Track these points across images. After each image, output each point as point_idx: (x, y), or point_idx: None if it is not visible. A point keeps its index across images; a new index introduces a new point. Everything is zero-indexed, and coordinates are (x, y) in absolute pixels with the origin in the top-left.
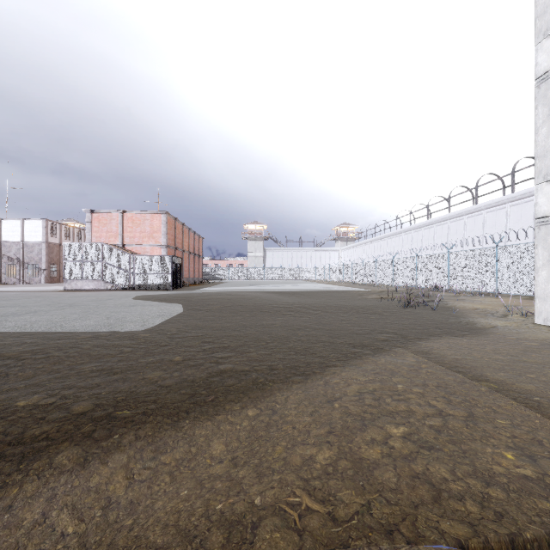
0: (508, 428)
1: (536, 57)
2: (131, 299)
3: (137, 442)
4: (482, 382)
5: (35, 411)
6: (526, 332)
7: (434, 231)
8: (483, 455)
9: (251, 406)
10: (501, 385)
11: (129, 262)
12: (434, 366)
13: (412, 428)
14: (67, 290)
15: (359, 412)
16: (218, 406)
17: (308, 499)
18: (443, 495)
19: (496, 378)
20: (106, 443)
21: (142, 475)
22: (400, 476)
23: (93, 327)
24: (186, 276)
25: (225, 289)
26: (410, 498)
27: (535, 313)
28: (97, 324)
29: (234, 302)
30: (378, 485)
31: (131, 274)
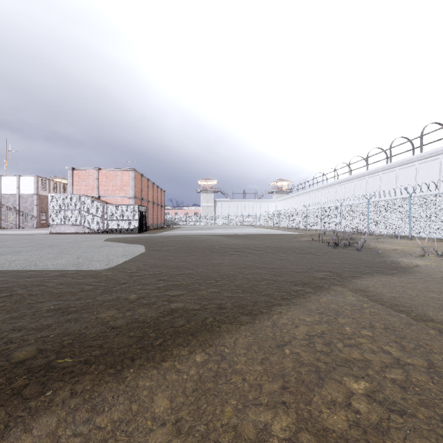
0: None
1: None
2: (102, 241)
3: (71, 399)
4: (428, 324)
5: None
6: None
7: (354, 185)
8: None
9: (199, 350)
10: None
11: (103, 210)
12: (375, 305)
13: (373, 383)
14: (52, 233)
15: (312, 361)
16: (166, 350)
17: None
18: None
19: (440, 319)
20: (36, 403)
21: None
22: None
23: (63, 266)
24: (150, 222)
25: (182, 232)
26: None
27: None
28: (67, 263)
29: (188, 244)
30: None
31: (105, 220)
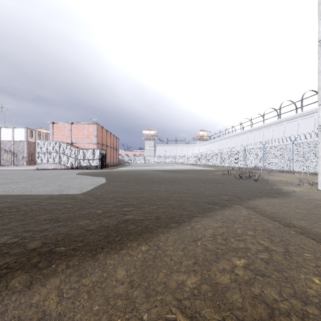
0: (312, 260)
1: (319, 27)
2: (75, 174)
3: (67, 269)
4: (291, 228)
5: (3, 247)
6: (313, 194)
7: (255, 134)
8: (299, 281)
9: (144, 243)
10: (303, 229)
11: (75, 153)
12: (259, 217)
13: (249, 260)
14: (38, 169)
15: (214, 249)
16: (123, 243)
17: (180, 316)
18: (275, 312)
19: (299, 225)
20: (46, 271)
21: (68, 294)
22: (244, 297)
23: (50, 192)
24: (108, 161)
25: (131, 168)
26: (252, 315)
27: (318, 183)
28: (52, 190)
29: (136, 176)
30: (229, 305)
31: (76, 160)
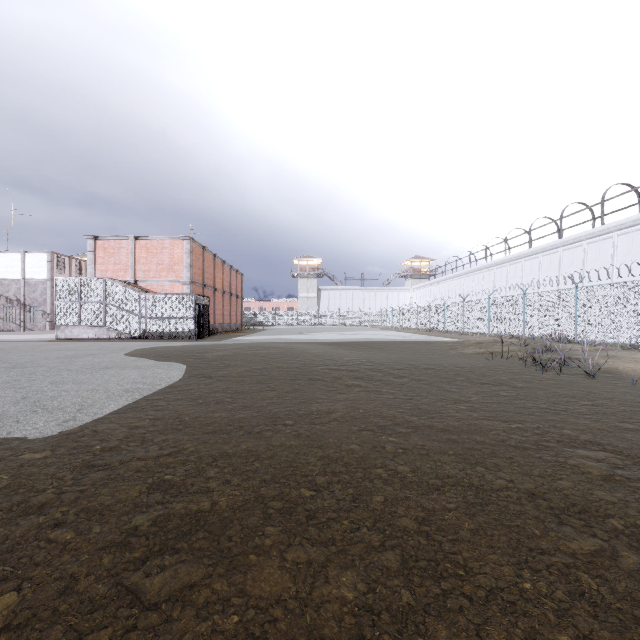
0: None
1: None
2: (120, 355)
3: None
4: None
5: None
6: None
7: (539, 263)
8: None
9: None
10: None
11: (139, 303)
12: None
13: None
14: (60, 339)
15: None
16: None
17: None
18: None
19: None
20: None
21: None
22: None
23: None
24: (218, 321)
25: (266, 338)
26: None
27: None
28: None
29: (269, 362)
30: None
31: (143, 319)
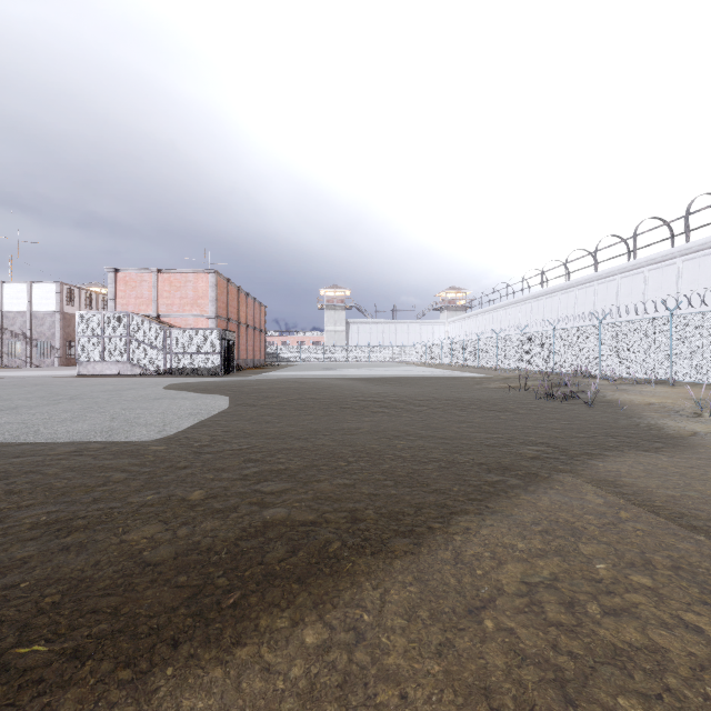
0: None
1: None
2: (160, 389)
3: None
4: None
5: None
6: None
7: (575, 296)
8: None
9: (312, 617)
10: None
11: (164, 338)
12: (642, 515)
13: None
14: (82, 375)
15: (543, 651)
16: (245, 619)
17: None
18: None
19: None
20: None
21: None
22: None
23: (83, 435)
24: (242, 357)
25: (294, 374)
26: None
27: None
28: (92, 429)
29: (303, 394)
30: None
31: (168, 354)
